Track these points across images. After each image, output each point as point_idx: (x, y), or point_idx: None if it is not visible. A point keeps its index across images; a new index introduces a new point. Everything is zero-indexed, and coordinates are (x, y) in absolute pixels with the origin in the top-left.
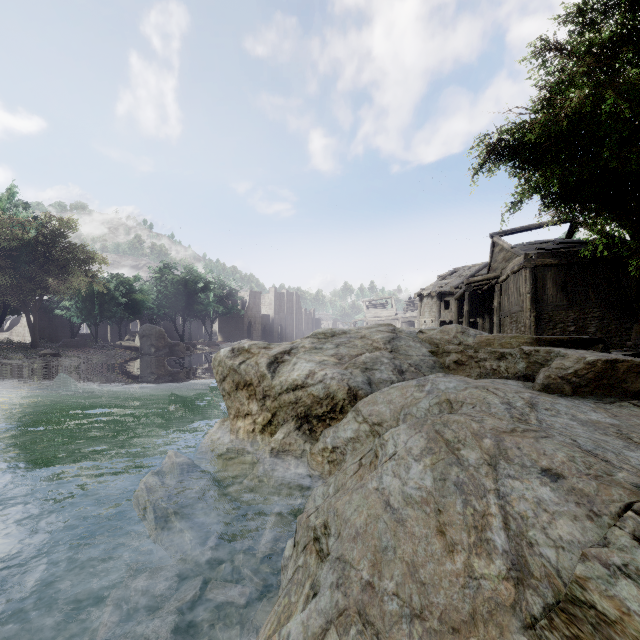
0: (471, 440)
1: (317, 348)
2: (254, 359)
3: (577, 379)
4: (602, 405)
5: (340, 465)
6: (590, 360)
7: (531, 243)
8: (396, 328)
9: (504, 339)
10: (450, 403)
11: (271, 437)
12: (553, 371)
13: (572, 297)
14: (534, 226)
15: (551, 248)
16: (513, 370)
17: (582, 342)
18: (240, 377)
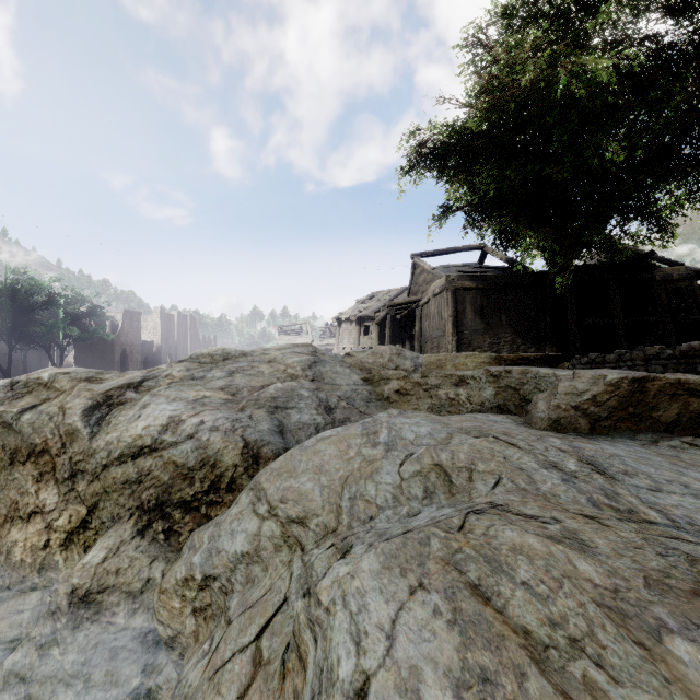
0: (621, 644)
1: (195, 377)
2: (58, 401)
3: (596, 408)
4: (656, 449)
5: (217, 622)
6: (613, 379)
7: (451, 266)
8: (318, 350)
9: (458, 359)
10: (445, 473)
11: (86, 554)
12: (563, 398)
13: (488, 322)
14: (451, 250)
15: (470, 271)
16: (478, 399)
17: (549, 360)
18: (19, 439)
